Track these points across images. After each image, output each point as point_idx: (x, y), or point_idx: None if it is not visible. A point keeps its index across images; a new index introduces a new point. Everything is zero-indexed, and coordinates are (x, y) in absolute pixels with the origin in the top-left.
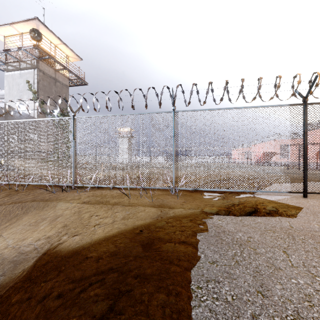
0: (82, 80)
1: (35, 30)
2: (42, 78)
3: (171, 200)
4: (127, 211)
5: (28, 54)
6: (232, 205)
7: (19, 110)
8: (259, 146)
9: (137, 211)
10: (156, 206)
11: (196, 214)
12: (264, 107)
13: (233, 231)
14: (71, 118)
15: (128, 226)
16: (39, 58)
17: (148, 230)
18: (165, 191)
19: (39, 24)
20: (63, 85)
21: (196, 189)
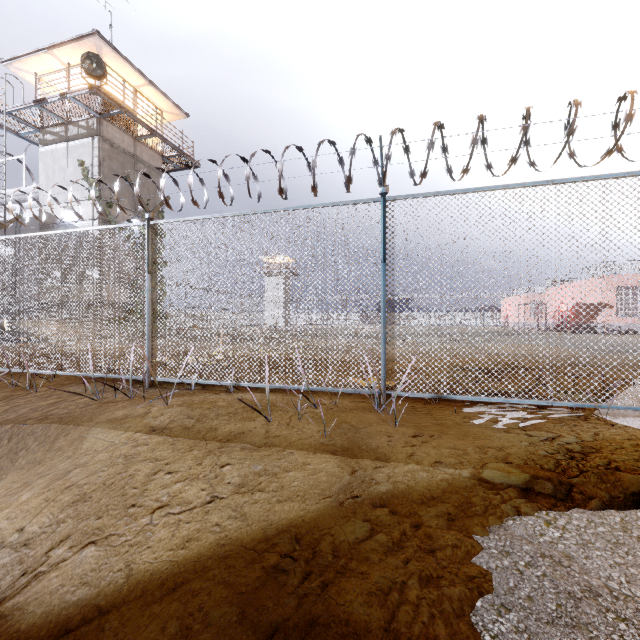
0: (188, 157)
1: (93, 57)
2: (109, 155)
3: (379, 428)
4: (256, 467)
5: (81, 108)
6: (567, 458)
7: (66, 220)
8: (566, 289)
9: (284, 470)
10: (338, 451)
11: (460, 490)
12: (637, 175)
13: (629, 591)
14: (144, 224)
15: (249, 528)
16: (103, 115)
17: (309, 563)
18: (361, 399)
19: (102, 44)
20: (151, 169)
21: (443, 396)
